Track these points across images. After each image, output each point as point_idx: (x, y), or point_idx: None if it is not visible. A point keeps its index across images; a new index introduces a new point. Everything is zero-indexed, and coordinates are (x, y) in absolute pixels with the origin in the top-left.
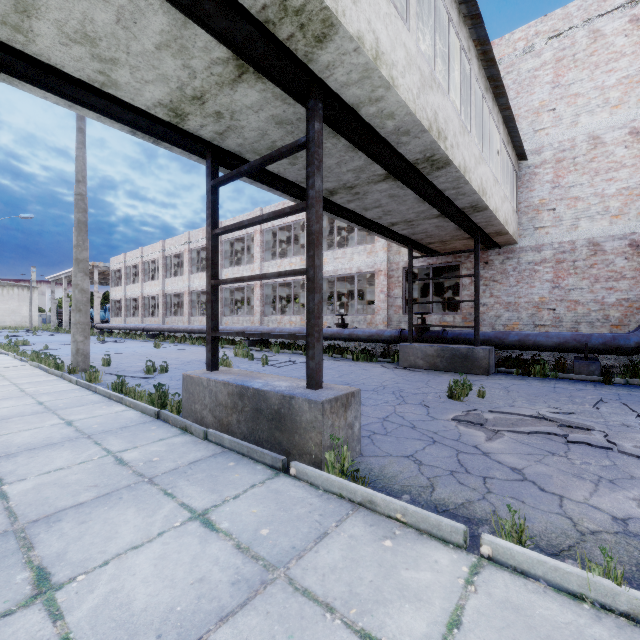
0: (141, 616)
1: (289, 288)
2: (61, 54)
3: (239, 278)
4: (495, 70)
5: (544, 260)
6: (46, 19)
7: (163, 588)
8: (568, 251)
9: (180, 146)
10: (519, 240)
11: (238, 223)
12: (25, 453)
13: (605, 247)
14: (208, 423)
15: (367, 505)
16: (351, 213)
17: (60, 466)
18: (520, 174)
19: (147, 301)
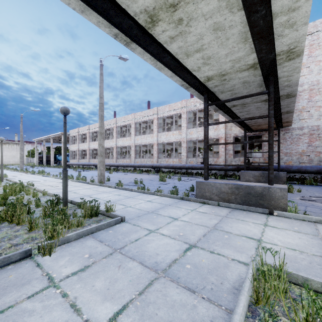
0: (299, 244)
1: (163, 145)
2: (192, 62)
3: (226, 143)
4: None
5: (304, 133)
6: (202, 53)
7: (292, 239)
8: (316, 130)
9: (196, 90)
10: (292, 124)
11: (225, 121)
12: (159, 210)
13: None
14: (215, 200)
15: (318, 222)
16: (234, 114)
17: (183, 214)
18: None
19: (91, 151)
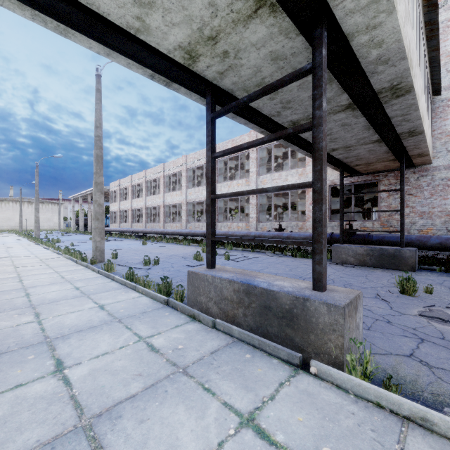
0: None
1: (233, 202)
2: (109, 1)
3: (238, 192)
4: (434, 14)
5: None
6: None
7: None
8: None
9: (186, 86)
10: (433, 161)
11: (237, 146)
12: (75, 335)
13: None
14: (213, 313)
15: (418, 421)
16: (304, 141)
17: (105, 350)
18: (434, 107)
19: (134, 212)
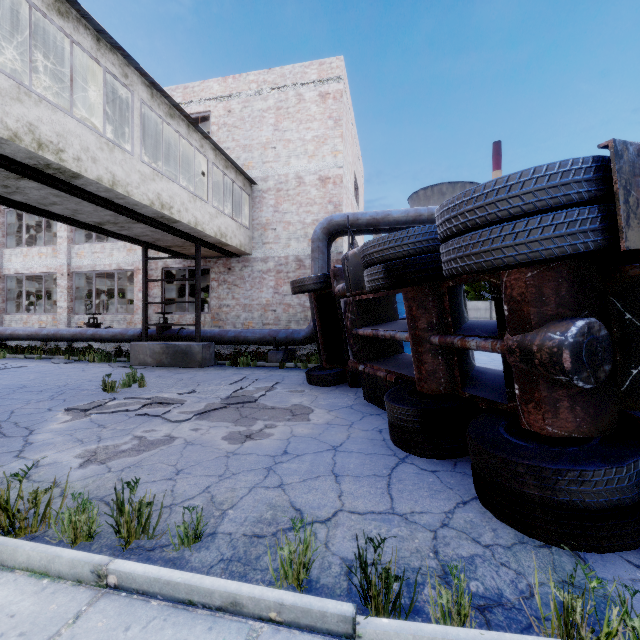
0: None
1: None
2: None
3: None
4: (174, 101)
5: (269, 270)
6: None
7: None
8: (284, 264)
9: None
10: (253, 251)
11: None
12: None
13: (305, 263)
14: None
15: None
16: (24, 206)
17: None
18: (253, 196)
19: None
